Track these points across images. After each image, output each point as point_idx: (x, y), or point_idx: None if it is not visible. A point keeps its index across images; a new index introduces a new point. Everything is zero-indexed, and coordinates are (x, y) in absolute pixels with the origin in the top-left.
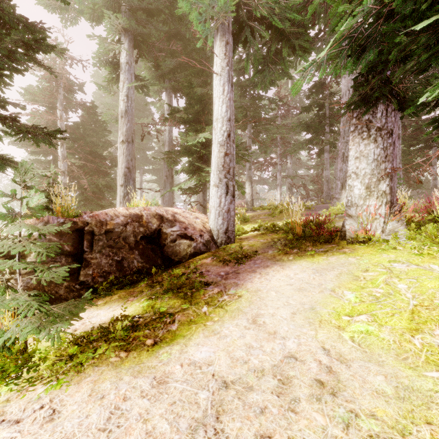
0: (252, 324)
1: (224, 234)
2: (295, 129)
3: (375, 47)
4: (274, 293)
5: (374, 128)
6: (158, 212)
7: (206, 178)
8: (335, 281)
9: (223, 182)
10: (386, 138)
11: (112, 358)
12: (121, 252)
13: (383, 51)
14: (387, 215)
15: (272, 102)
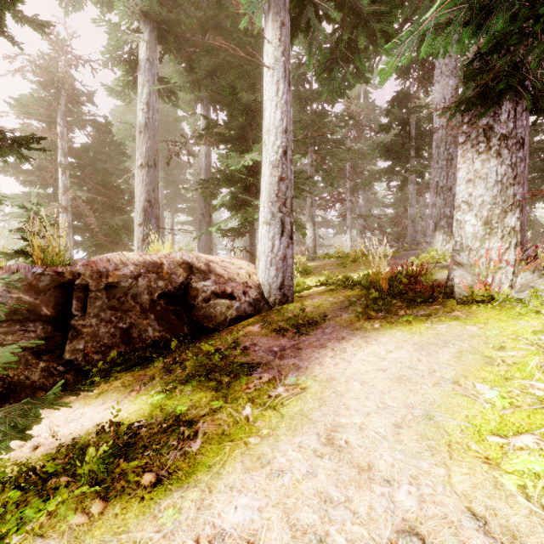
0: (327, 445)
1: (278, 290)
2: (370, 153)
3: (506, 8)
4: (358, 386)
5: (496, 136)
6: (186, 259)
7: (254, 215)
8: (456, 366)
9: (277, 218)
10: (515, 150)
11: (75, 516)
12: (128, 317)
13: (515, 18)
14: (517, 263)
15: (340, 120)
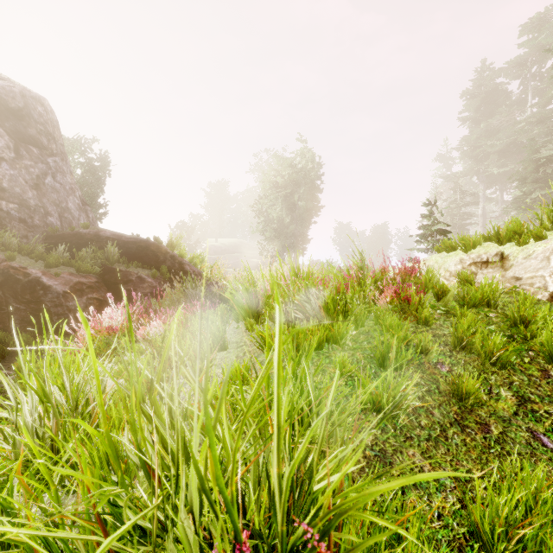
0: None
1: None
2: None
3: None
4: None
5: None
6: None
7: None
8: None
9: None
10: None
11: None
12: None
13: None
14: None
15: None
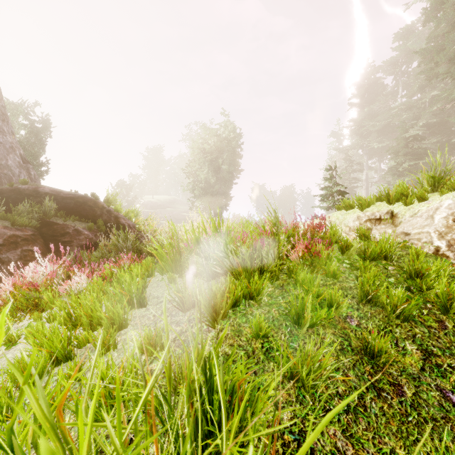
0: None
1: None
2: None
3: None
4: None
5: None
6: None
7: None
8: None
9: None
10: None
11: None
12: None
13: None
14: None
15: None
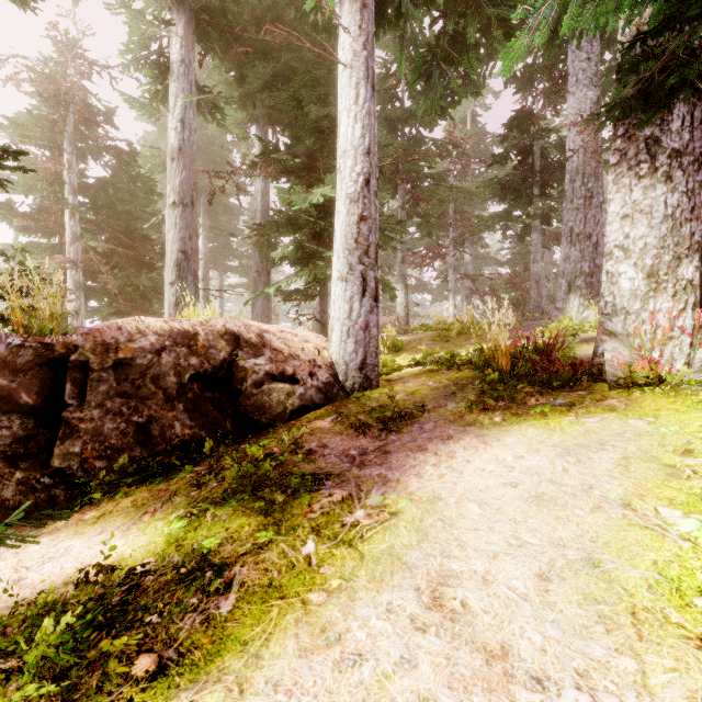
0: (433, 609)
1: (358, 371)
2: (481, 192)
3: None
4: (476, 510)
5: (664, 153)
6: (230, 328)
7: (326, 271)
8: (623, 479)
9: (357, 272)
10: (692, 171)
11: None
12: (146, 407)
13: None
14: (696, 331)
15: (441, 149)
